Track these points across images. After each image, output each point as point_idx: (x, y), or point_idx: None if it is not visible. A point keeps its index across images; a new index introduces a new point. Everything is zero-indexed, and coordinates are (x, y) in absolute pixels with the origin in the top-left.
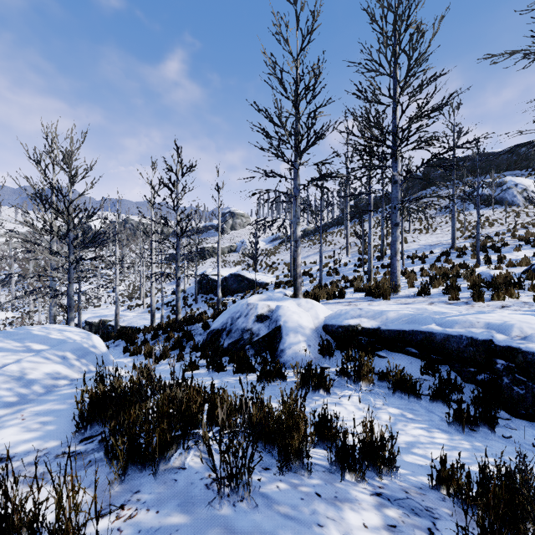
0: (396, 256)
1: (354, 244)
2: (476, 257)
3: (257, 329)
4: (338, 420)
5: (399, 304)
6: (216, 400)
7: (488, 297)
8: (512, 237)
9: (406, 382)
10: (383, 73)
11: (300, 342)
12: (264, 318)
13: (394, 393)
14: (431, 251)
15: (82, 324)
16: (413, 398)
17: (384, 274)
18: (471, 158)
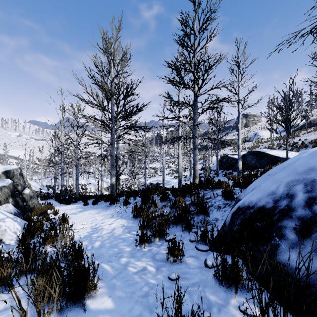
0: None
1: None
2: None
3: None
4: None
5: None
6: None
7: None
8: None
9: None
10: None
11: None
12: None
13: None
14: None
15: (148, 184)
16: None
17: None
18: None
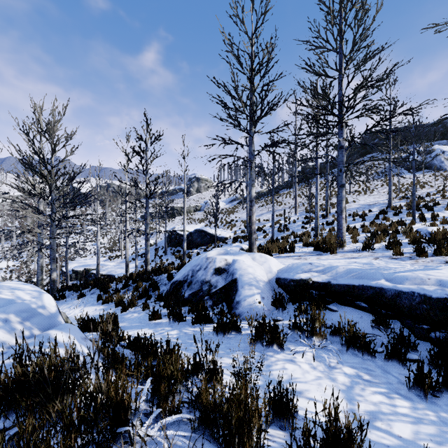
0: (342, 214)
1: (301, 204)
2: (411, 215)
3: (215, 281)
4: (295, 393)
5: (346, 259)
6: (166, 365)
7: (430, 252)
8: (442, 198)
9: (360, 339)
10: (329, 50)
11: (254, 294)
12: (222, 271)
13: (347, 350)
14: (370, 210)
15: (69, 272)
16: (367, 355)
17: (329, 230)
18: (405, 128)
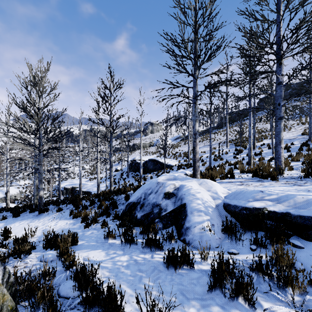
0: (280, 144)
1: (230, 140)
2: None
3: (164, 205)
4: None
5: (292, 186)
6: None
7: None
8: None
9: None
10: None
11: (204, 221)
12: (171, 195)
13: None
14: (292, 143)
15: (62, 189)
16: None
17: (259, 159)
18: None
